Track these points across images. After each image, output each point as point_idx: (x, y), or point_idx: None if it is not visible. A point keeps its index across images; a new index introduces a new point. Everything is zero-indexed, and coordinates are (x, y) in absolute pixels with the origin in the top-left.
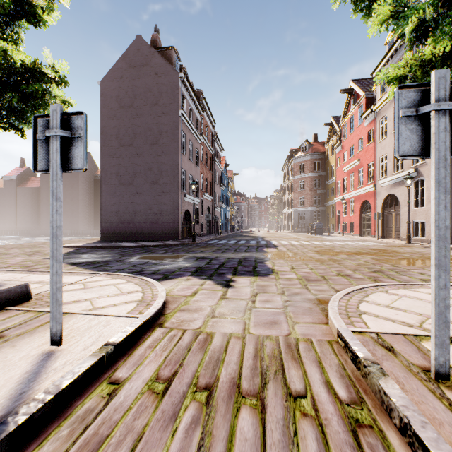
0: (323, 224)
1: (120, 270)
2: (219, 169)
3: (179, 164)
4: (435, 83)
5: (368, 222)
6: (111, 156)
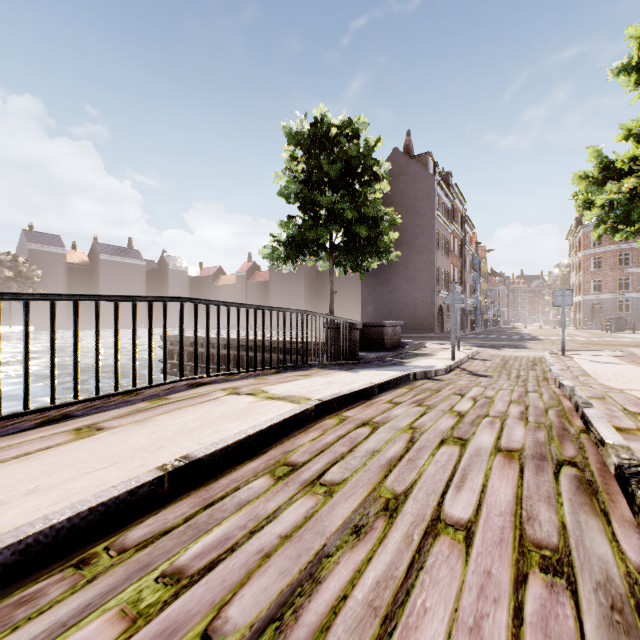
0: (634, 318)
1: None
2: (469, 252)
3: (435, 262)
4: (561, 290)
5: None
6: None
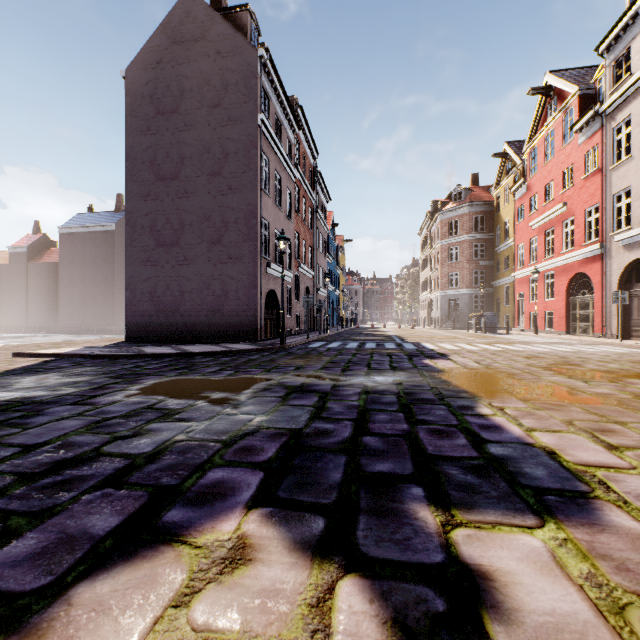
0: None
1: (27, 449)
2: (323, 228)
3: (258, 208)
4: None
5: (584, 310)
6: (143, 197)
